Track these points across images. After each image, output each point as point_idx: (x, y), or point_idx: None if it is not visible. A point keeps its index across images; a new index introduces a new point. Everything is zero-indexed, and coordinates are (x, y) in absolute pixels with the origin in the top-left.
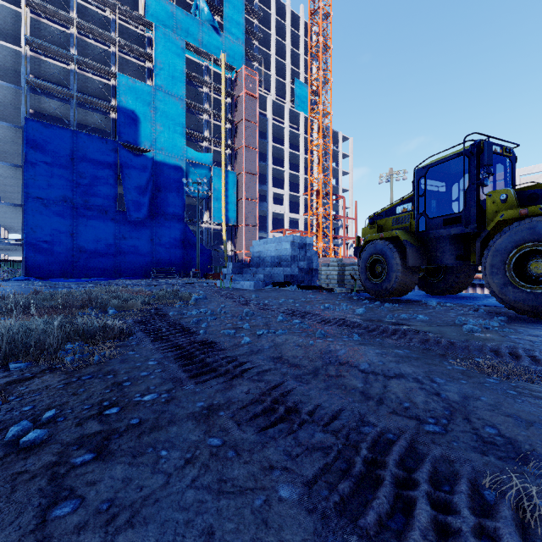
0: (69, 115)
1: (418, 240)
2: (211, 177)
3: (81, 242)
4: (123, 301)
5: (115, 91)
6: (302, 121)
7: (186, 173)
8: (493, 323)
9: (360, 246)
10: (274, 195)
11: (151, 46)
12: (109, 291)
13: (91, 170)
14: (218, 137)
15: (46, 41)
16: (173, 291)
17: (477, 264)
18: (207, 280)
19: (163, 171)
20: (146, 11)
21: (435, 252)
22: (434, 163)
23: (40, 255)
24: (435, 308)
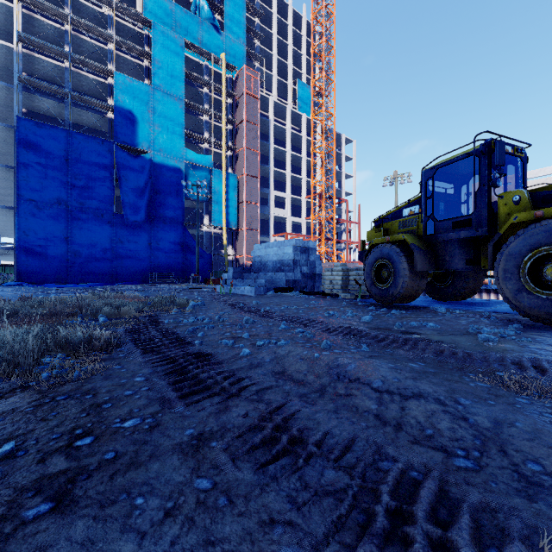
0: (64, 115)
1: (426, 243)
2: (211, 179)
3: (76, 246)
4: (115, 308)
5: (112, 90)
6: (305, 123)
7: (186, 175)
8: (509, 332)
9: (365, 250)
10: (276, 198)
11: (149, 44)
12: (102, 297)
13: (87, 172)
14: (219, 139)
15: (39, 38)
16: (169, 297)
17: (487, 269)
18: (207, 286)
19: (161, 173)
20: (144, 8)
21: (444, 257)
22: (443, 163)
23: (33, 259)
24: (445, 315)
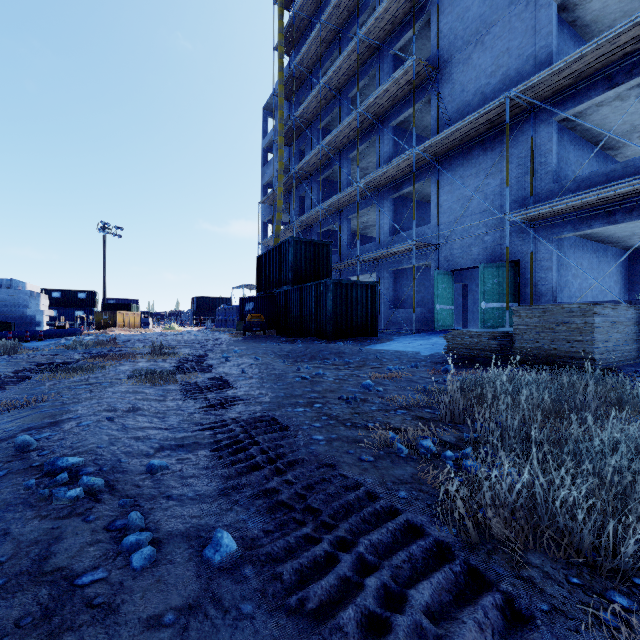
0: None
1: None
2: None
3: None
4: None
5: None
6: None
7: None
8: None
9: None
10: None
11: None
12: None
13: None
14: None
15: None
16: None
17: None
18: None
19: None
20: None
21: None
22: None
23: None
24: None
